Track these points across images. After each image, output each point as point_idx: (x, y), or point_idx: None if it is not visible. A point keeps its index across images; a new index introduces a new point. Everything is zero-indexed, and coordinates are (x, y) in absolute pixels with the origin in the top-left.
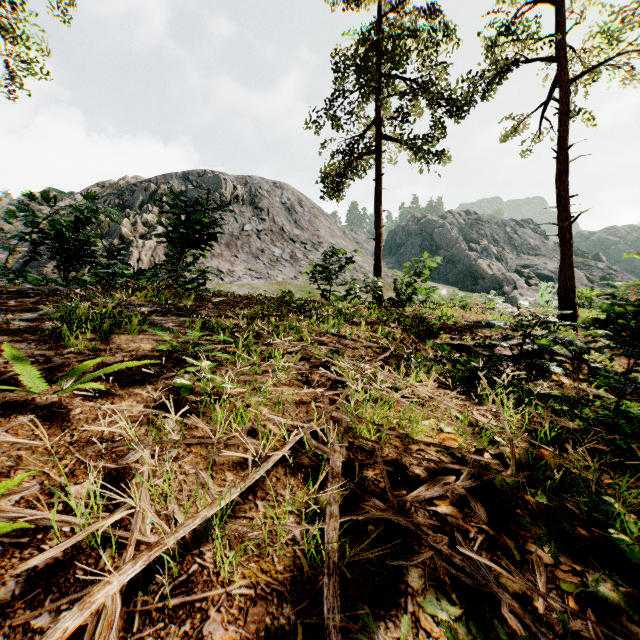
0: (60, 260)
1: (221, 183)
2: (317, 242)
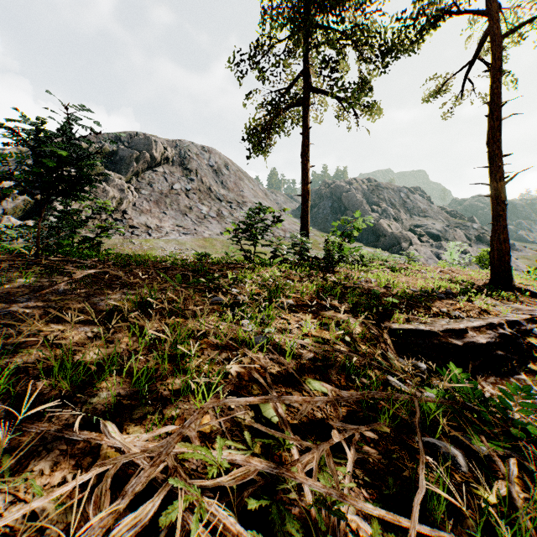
0: None
1: (151, 144)
2: (242, 201)
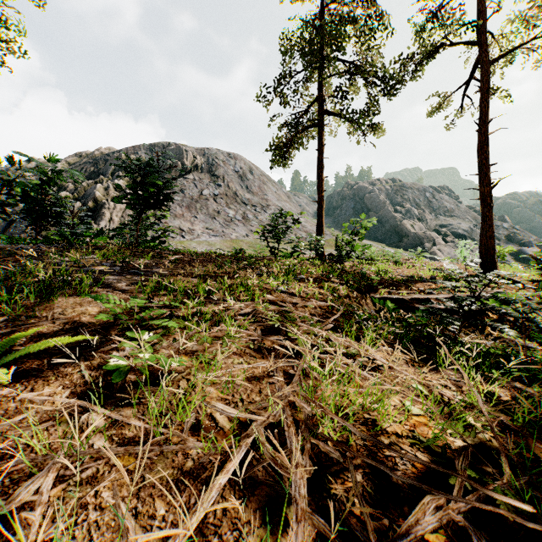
0: (32, 220)
1: (183, 154)
2: (265, 205)
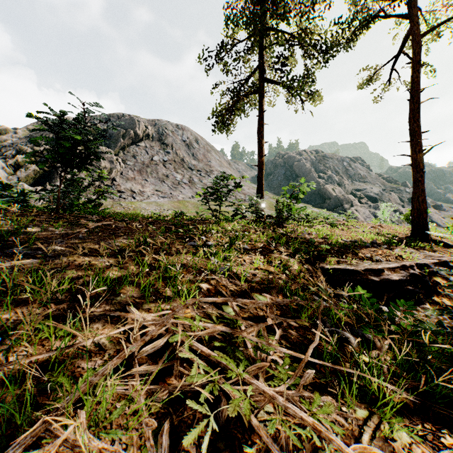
0: None
1: (135, 124)
2: (209, 170)
